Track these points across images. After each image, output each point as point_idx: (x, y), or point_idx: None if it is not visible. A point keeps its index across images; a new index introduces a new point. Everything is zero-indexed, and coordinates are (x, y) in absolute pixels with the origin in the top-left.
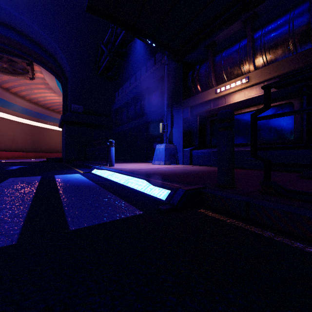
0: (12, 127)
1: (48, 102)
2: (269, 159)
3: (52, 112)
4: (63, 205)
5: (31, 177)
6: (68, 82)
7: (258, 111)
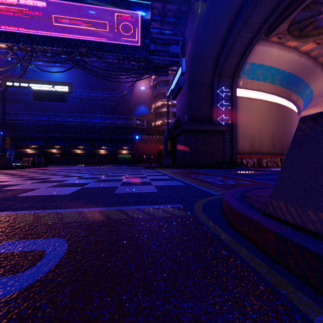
0: None
1: None
2: None
3: None
4: None
5: None
6: None
7: None
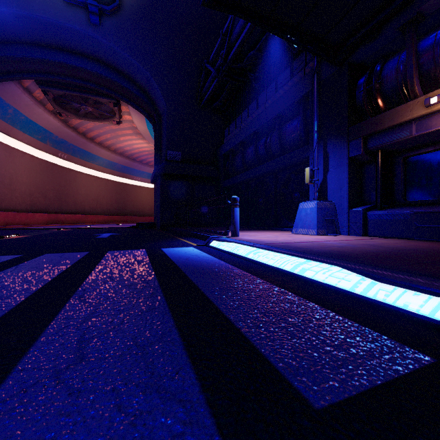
0: (97, 185)
1: (136, 152)
2: None
3: (140, 165)
4: (224, 314)
5: (133, 250)
6: (162, 121)
7: None
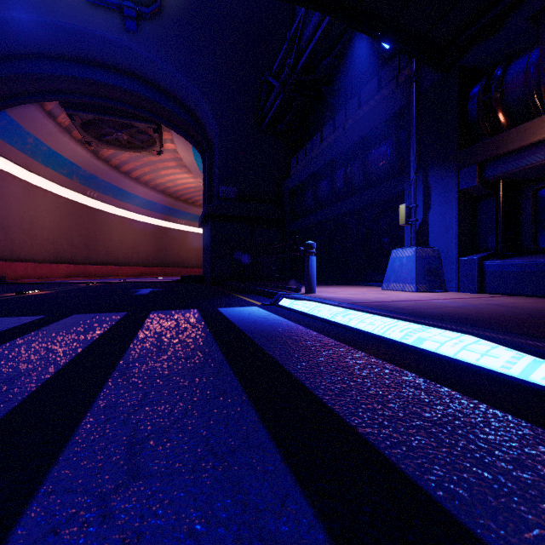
0: (133, 230)
1: (180, 189)
2: None
3: (185, 204)
4: (326, 404)
5: (182, 310)
6: (213, 149)
7: None
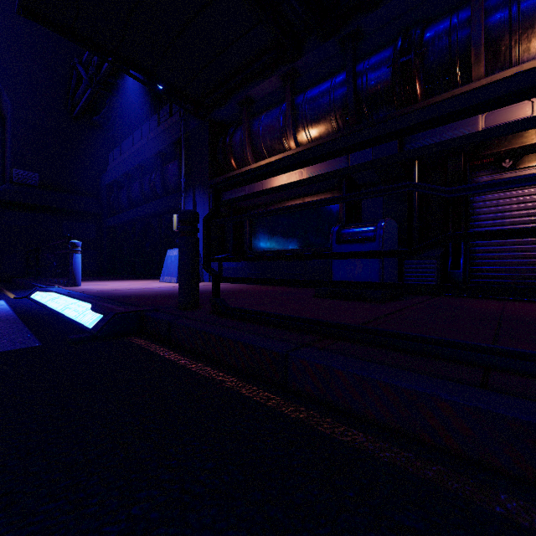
0: None
1: None
2: (218, 273)
3: None
4: None
5: None
6: (6, 124)
7: (208, 215)
